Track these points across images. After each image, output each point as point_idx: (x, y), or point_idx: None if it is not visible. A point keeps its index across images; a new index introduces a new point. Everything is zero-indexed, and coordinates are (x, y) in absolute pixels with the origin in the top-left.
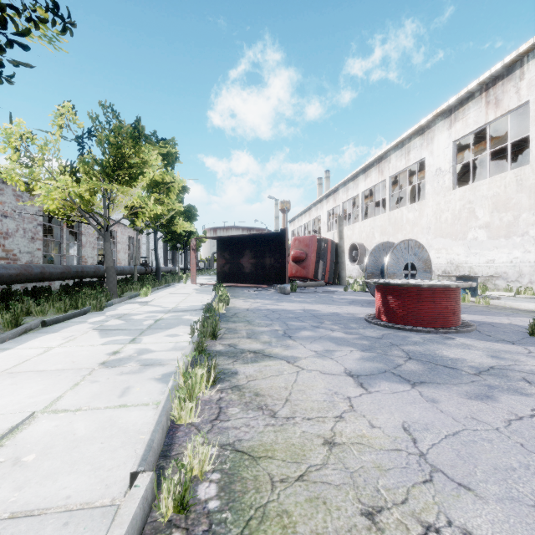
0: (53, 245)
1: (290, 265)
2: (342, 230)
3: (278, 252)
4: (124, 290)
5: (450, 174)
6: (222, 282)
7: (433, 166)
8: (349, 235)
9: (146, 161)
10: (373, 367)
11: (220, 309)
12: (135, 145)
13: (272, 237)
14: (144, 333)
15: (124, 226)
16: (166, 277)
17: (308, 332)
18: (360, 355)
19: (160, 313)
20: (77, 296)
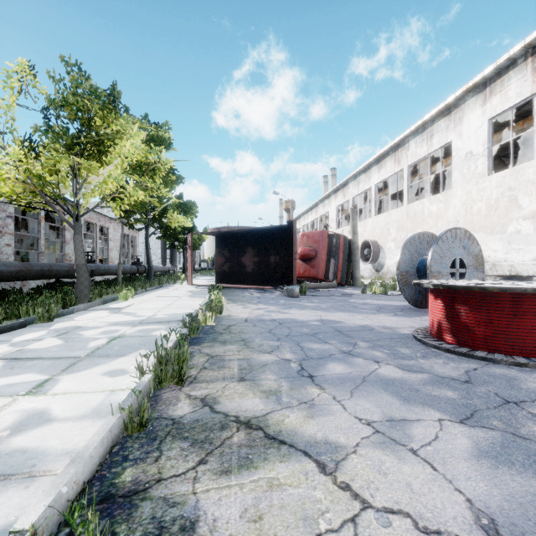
0: (45, 243)
1: (297, 264)
2: (356, 224)
3: (284, 248)
4: (105, 292)
5: (485, 157)
6: (222, 282)
7: (462, 150)
8: (360, 232)
9: (119, 131)
10: (535, 496)
11: (208, 320)
12: (102, 108)
13: (278, 232)
14: (73, 366)
15: (117, 223)
16: (162, 277)
17: (340, 365)
18: (469, 440)
19: (127, 325)
20: (34, 300)
